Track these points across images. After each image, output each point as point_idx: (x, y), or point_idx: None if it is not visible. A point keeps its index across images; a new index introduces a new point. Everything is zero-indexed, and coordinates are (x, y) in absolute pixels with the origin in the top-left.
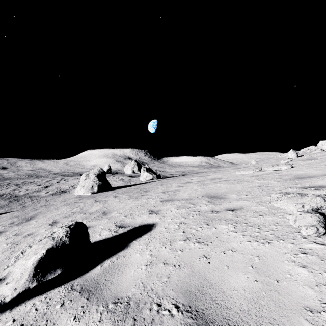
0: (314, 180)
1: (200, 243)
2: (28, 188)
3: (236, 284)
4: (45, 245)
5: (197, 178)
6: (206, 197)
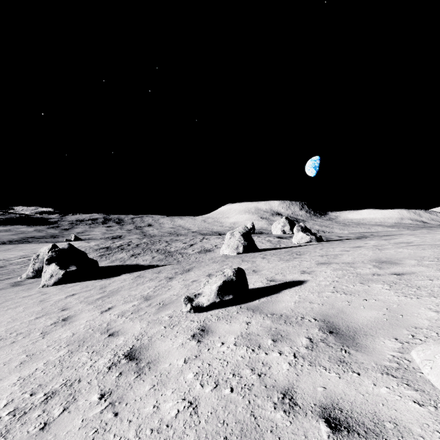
0: None
1: (347, 294)
2: (176, 245)
3: (366, 315)
4: (220, 279)
5: (375, 242)
6: (374, 262)
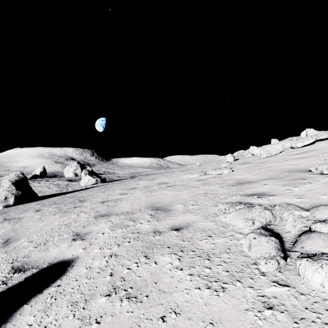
0: (254, 186)
1: (130, 300)
2: None
3: None
4: None
5: (144, 182)
6: (150, 209)
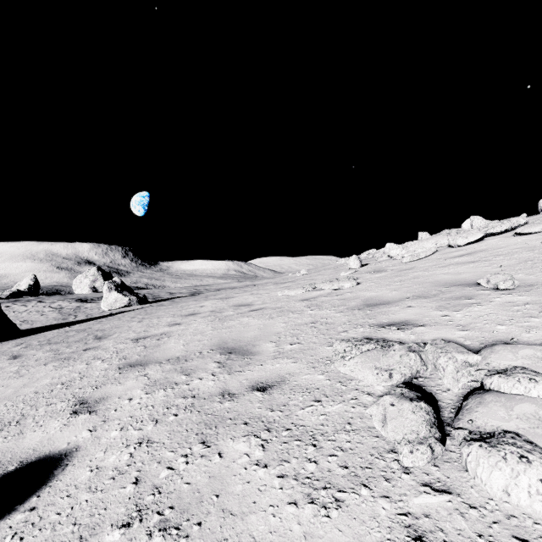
0: (392, 310)
1: (168, 533)
2: None
3: None
4: None
5: (212, 303)
6: (218, 352)
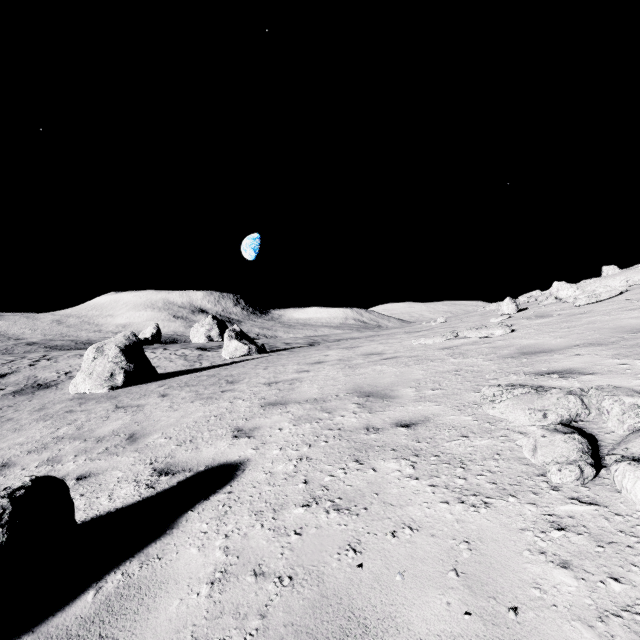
0: (554, 358)
1: (341, 511)
2: None
3: (424, 628)
4: None
5: (337, 352)
6: (355, 395)
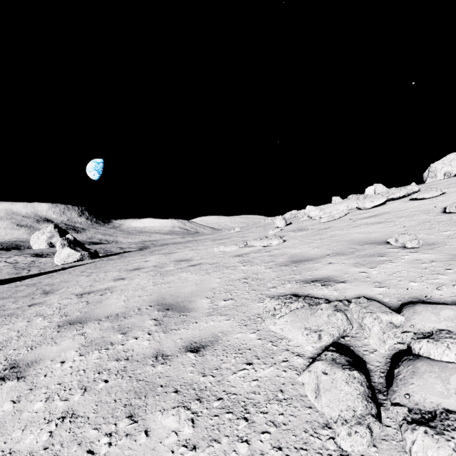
0: (315, 266)
1: None
2: None
3: None
4: None
5: (156, 258)
6: (156, 308)
